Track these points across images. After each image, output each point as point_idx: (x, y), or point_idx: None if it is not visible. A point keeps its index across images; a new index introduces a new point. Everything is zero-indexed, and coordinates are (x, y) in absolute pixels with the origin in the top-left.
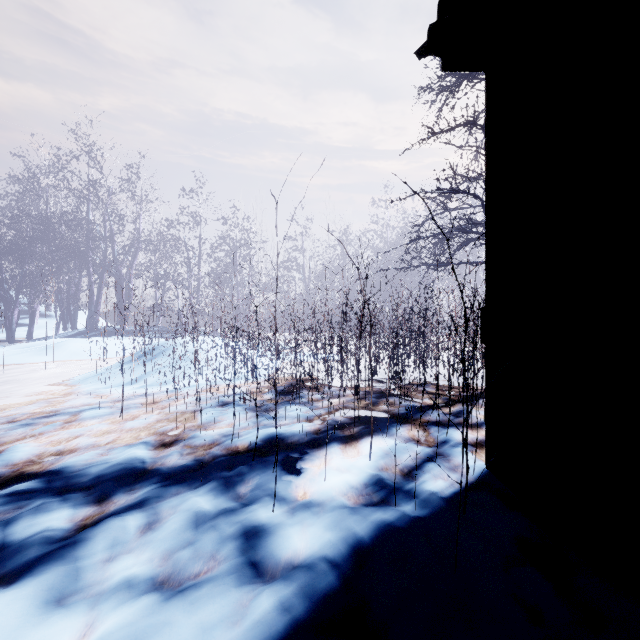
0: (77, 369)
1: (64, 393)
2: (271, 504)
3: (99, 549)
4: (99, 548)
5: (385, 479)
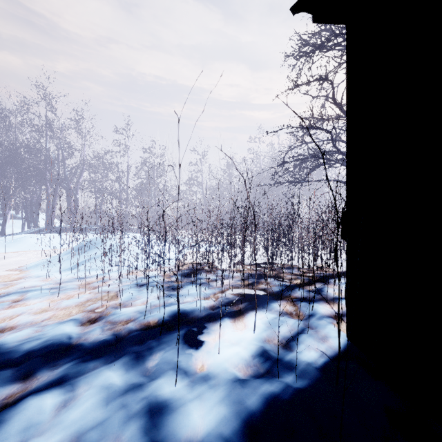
0: (33, 257)
1: (18, 277)
2: (174, 379)
3: (12, 433)
4: (12, 432)
5: (268, 351)
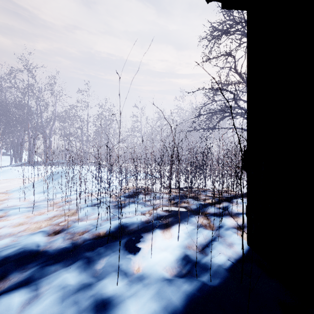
0: (17, 184)
1: (4, 198)
2: (116, 279)
3: None
4: None
5: (189, 256)
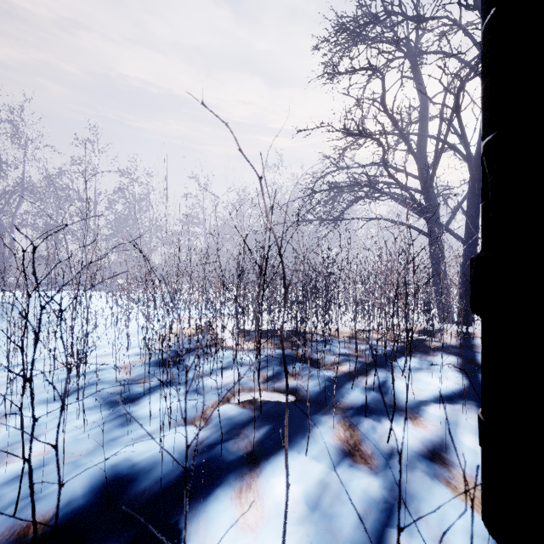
0: None
1: None
2: None
3: None
4: None
5: None
